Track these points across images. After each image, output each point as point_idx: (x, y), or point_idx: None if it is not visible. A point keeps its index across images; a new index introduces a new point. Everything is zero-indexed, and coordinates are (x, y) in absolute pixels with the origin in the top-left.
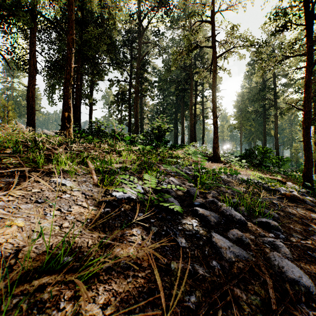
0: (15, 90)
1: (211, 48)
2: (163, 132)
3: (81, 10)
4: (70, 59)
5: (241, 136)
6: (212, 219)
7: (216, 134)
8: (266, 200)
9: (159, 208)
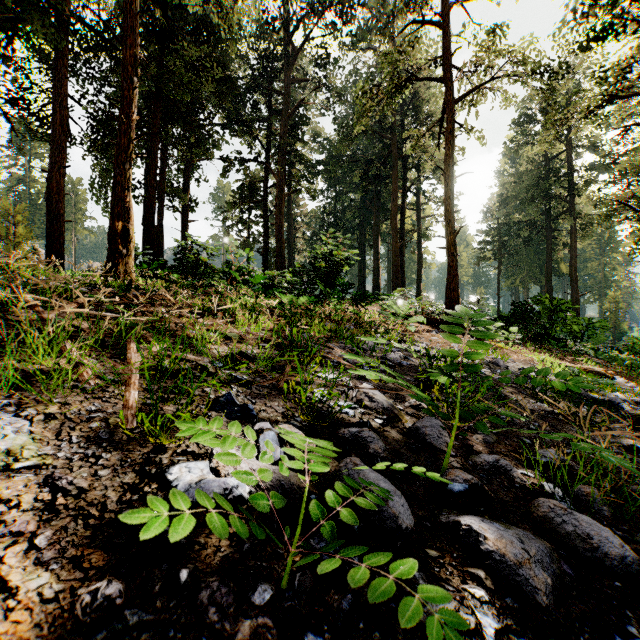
0: (34, 183)
1: (442, 82)
2: (336, 265)
3: (161, 7)
4: (128, 103)
5: (499, 274)
6: (538, 578)
7: (453, 270)
8: (613, 439)
9: (339, 529)
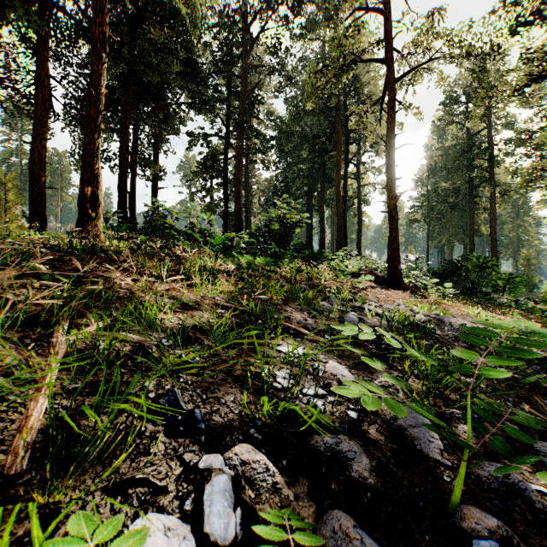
0: (25, 155)
1: (384, 62)
2: (289, 227)
3: None
4: (97, 77)
5: (428, 235)
6: None
7: (394, 232)
8: None
9: None
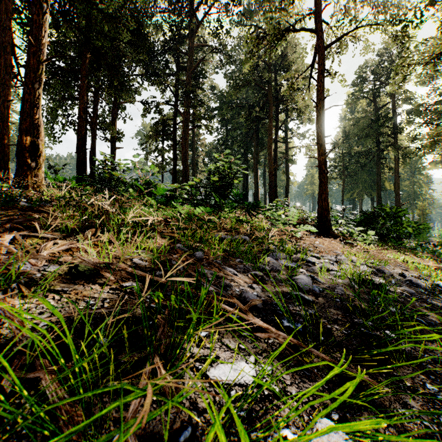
0: None
1: (314, 32)
2: (229, 180)
3: None
4: (38, 27)
5: (343, 189)
6: None
7: (324, 185)
8: None
9: None
